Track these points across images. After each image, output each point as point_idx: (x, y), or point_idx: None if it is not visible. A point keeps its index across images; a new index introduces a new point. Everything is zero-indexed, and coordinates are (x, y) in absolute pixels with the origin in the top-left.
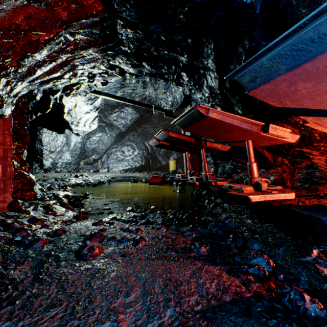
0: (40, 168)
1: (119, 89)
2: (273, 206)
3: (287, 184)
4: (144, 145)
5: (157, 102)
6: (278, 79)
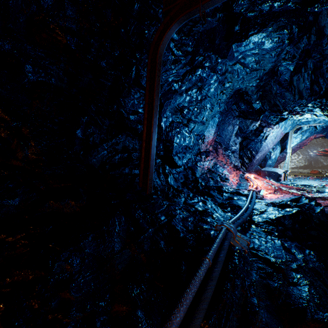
0: None
1: None
2: None
3: None
4: (307, 152)
5: None
6: None
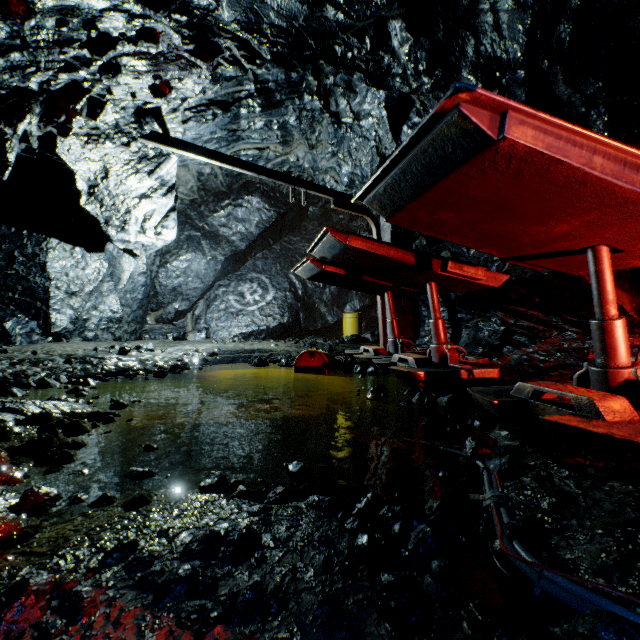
0: (42, 331)
1: (226, 144)
2: None
3: None
4: (288, 281)
5: (316, 181)
6: None
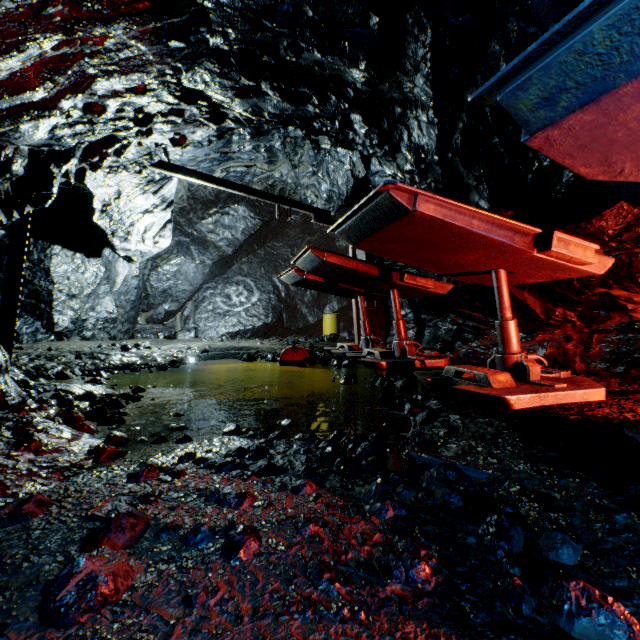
0: (46, 330)
1: (218, 163)
2: (568, 422)
3: (576, 366)
4: (272, 284)
5: (298, 195)
6: (626, 92)
